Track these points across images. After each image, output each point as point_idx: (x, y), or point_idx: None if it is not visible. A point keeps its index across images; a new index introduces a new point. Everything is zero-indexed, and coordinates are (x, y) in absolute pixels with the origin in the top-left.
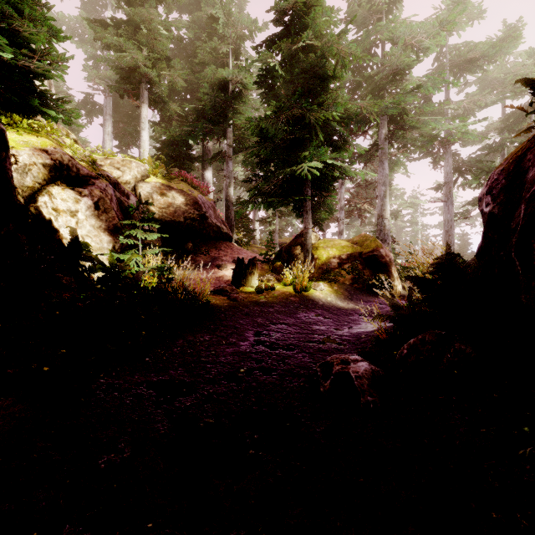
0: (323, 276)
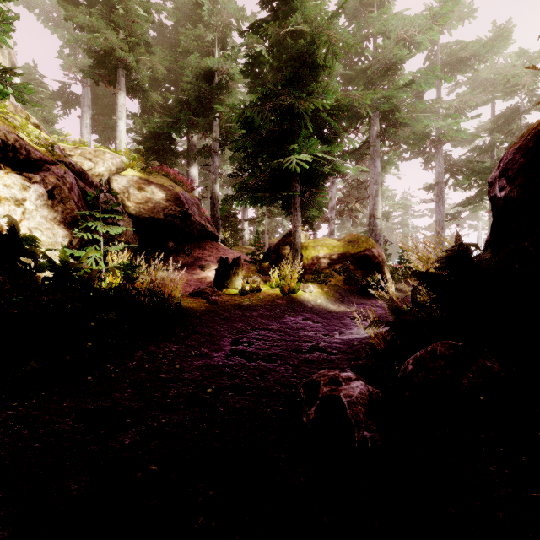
0: (313, 277)
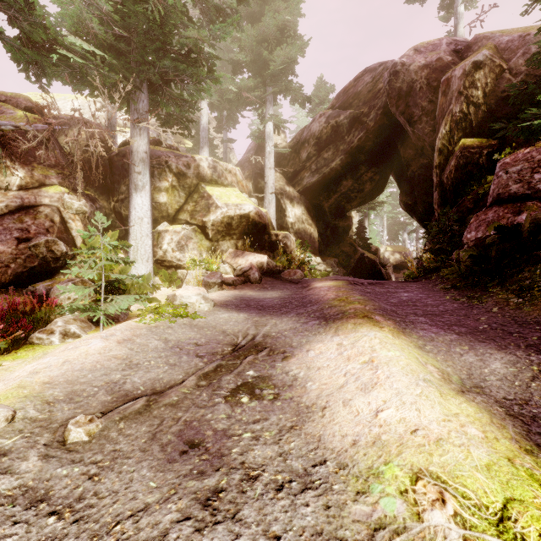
0: None
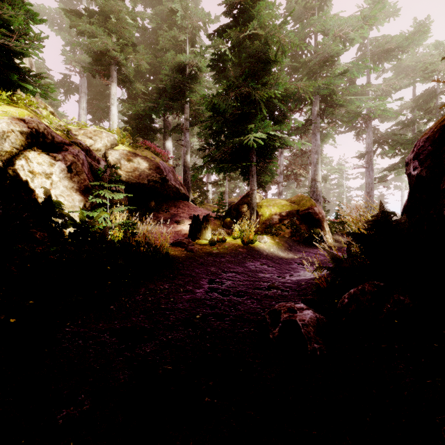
0: (267, 230)
